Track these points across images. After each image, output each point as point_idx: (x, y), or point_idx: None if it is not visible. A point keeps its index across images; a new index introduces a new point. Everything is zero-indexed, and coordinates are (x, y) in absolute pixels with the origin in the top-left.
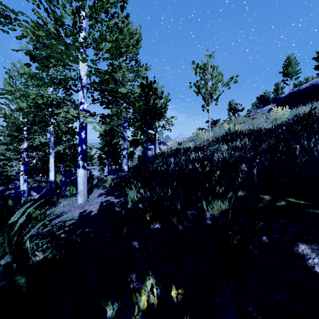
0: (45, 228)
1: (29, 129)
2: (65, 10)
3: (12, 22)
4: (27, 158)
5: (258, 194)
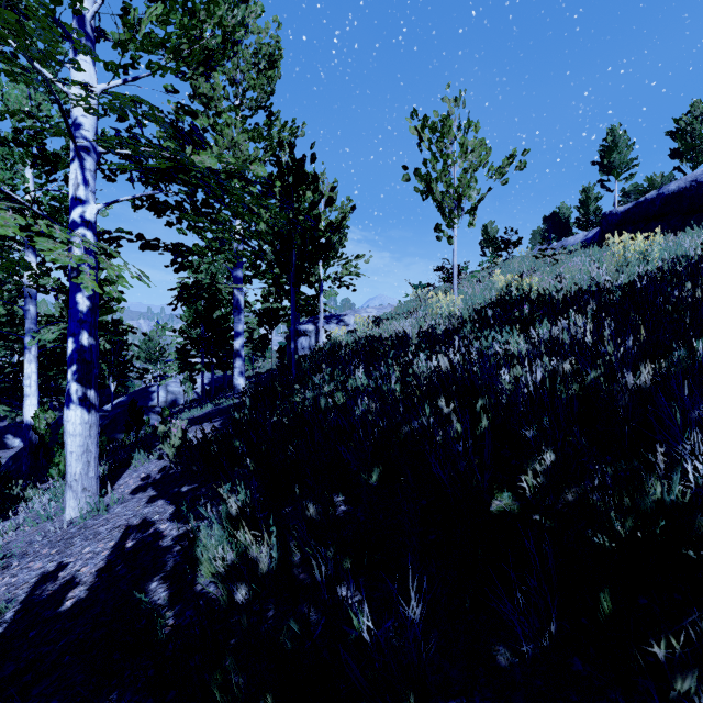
0: None
1: None
2: None
3: None
4: None
5: None
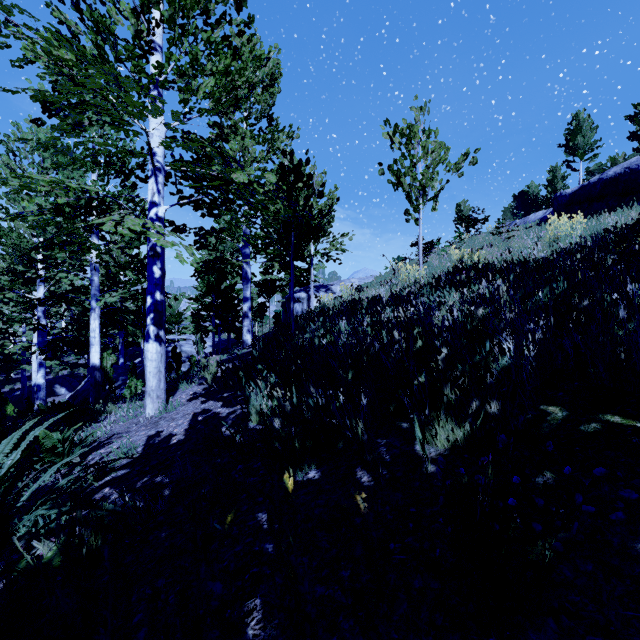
0: (71, 470)
1: (46, 260)
2: (117, 8)
3: (0, 29)
4: (44, 318)
5: (536, 403)
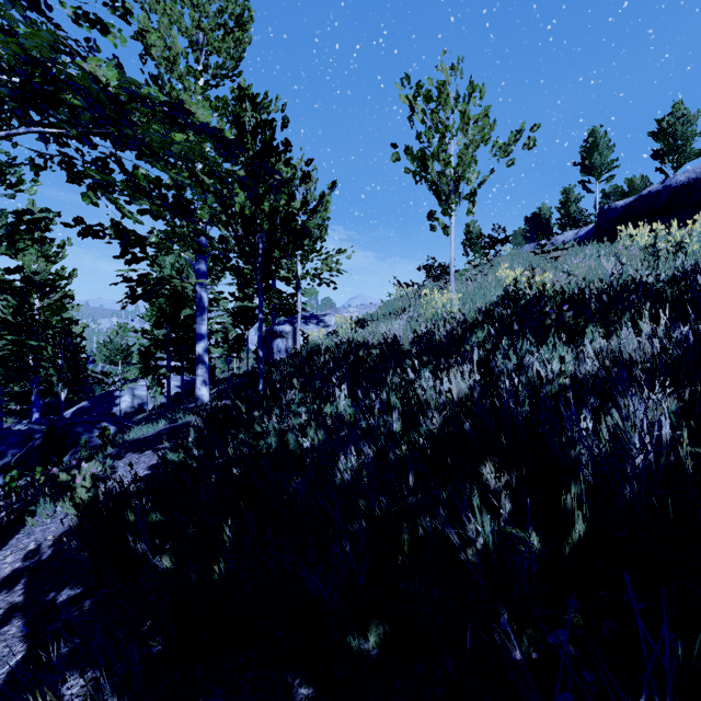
0: None
1: None
2: None
3: None
4: None
5: None
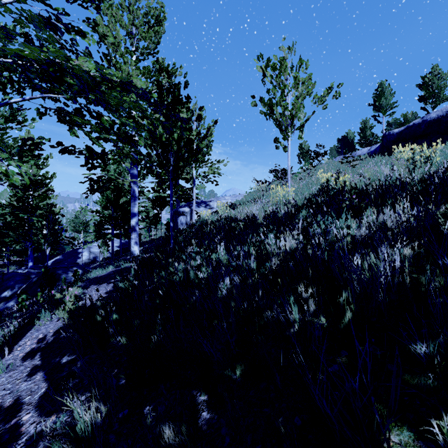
0: None
1: None
2: None
3: None
4: None
5: None
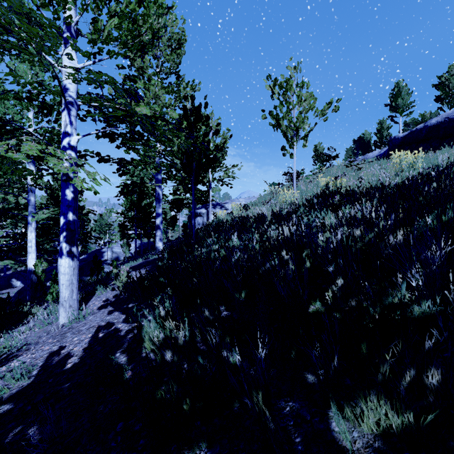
0: None
1: None
2: None
3: None
4: None
5: None
